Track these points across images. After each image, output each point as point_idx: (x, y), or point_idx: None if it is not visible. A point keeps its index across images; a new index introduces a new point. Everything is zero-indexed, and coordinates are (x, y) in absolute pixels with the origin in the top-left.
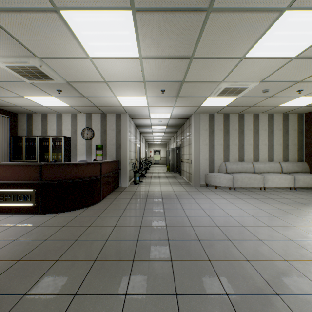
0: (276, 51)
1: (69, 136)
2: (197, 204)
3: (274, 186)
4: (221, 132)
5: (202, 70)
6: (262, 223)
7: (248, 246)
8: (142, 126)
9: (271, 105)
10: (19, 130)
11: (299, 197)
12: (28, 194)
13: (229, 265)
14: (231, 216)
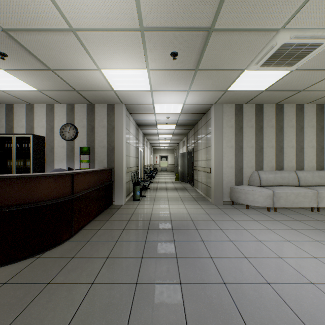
0: None
1: (43, 136)
2: (232, 243)
3: None
4: (252, 130)
5: None
6: None
7: None
8: (145, 124)
9: None
10: None
11: None
12: None
13: None
14: (313, 282)
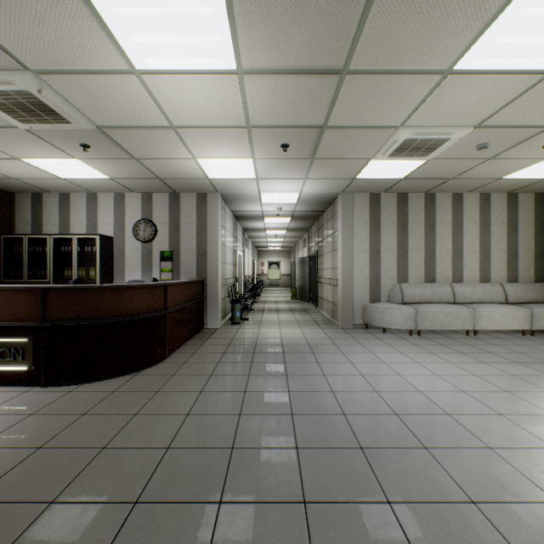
0: (518, 57)
1: (110, 236)
2: (351, 364)
3: (493, 329)
4: (393, 228)
5: (362, 101)
6: (484, 407)
7: (467, 464)
8: (247, 217)
9: (489, 175)
10: (17, 225)
11: (543, 350)
12: (18, 347)
13: (435, 515)
14: (421, 390)
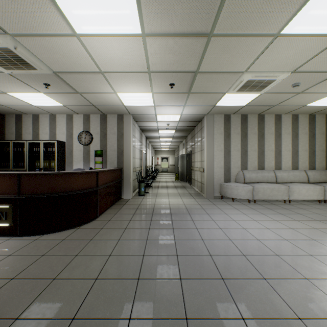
0: (323, 25)
1: (64, 141)
2: (213, 221)
3: (301, 199)
4: (238, 136)
5: (221, 55)
6: (300, 250)
7: (293, 290)
8: (148, 130)
9: (298, 104)
10: (6, 134)
11: None
12: (2, 211)
13: None
14: (259, 239)
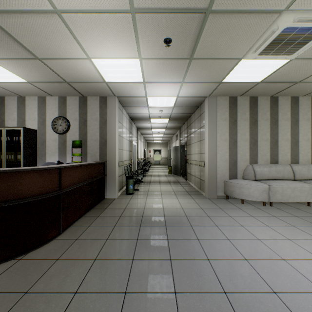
0: None
1: (35, 129)
2: (230, 242)
3: None
4: (246, 123)
5: None
6: None
7: None
8: (139, 118)
9: None
10: None
11: None
12: None
13: None
14: None
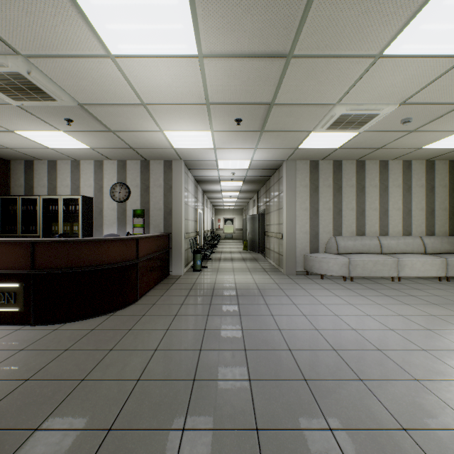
0: (439, 43)
1: (91, 196)
2: (295, 305)
3: (415, 276)
4: (329, 190)
5: (305, 81)
6: (410, 344)
7: (397, 394)
8: (206, 181)
9: (411, 146)
10: (12, 187)
11: None
12: (10, 291)
13: (371, 441)
14: (355, 329)
